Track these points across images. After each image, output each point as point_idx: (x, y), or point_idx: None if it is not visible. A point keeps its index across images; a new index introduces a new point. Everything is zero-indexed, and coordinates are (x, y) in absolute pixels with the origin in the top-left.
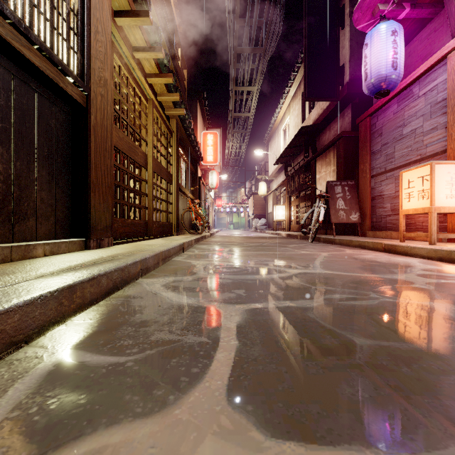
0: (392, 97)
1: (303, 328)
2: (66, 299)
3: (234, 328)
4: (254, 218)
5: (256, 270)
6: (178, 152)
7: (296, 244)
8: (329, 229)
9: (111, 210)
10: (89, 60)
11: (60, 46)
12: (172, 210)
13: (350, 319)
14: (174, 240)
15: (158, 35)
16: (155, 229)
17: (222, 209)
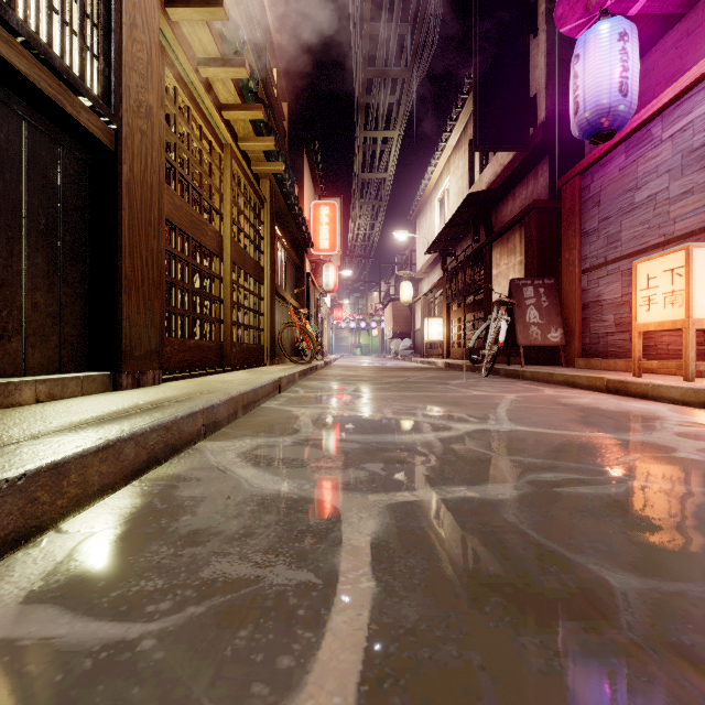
0: (616, 143)
1: (499, 547)
2: (45, 491)
3: (366, 547)
4: (394, 338)
5: (401, 425)
6: (274, 233)
7: (461, 380)
8: (513, 355)
9: (161, 325)
10: (120, 71)
11: (67, 43)
12: (263, 324)
13: (586, 527)
14: (265, 374)
15: (239, 40)
16: (235, 355)
17: (343, 324)
